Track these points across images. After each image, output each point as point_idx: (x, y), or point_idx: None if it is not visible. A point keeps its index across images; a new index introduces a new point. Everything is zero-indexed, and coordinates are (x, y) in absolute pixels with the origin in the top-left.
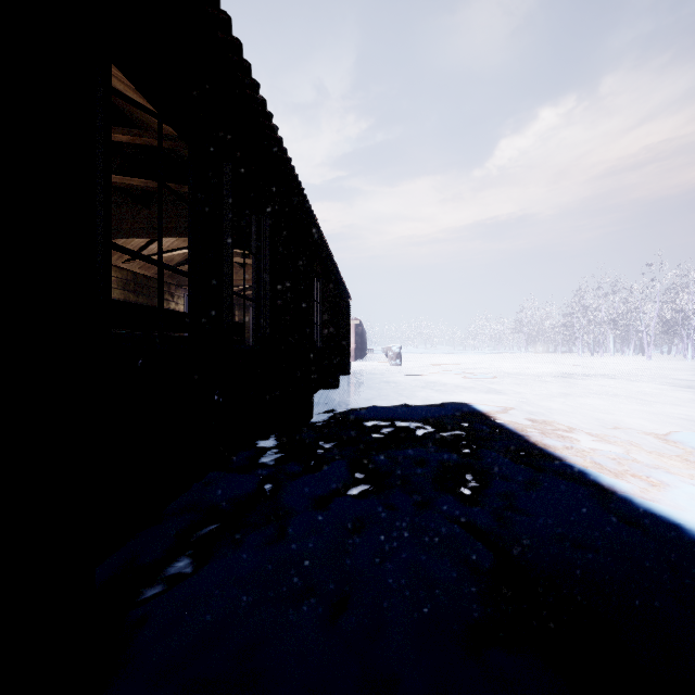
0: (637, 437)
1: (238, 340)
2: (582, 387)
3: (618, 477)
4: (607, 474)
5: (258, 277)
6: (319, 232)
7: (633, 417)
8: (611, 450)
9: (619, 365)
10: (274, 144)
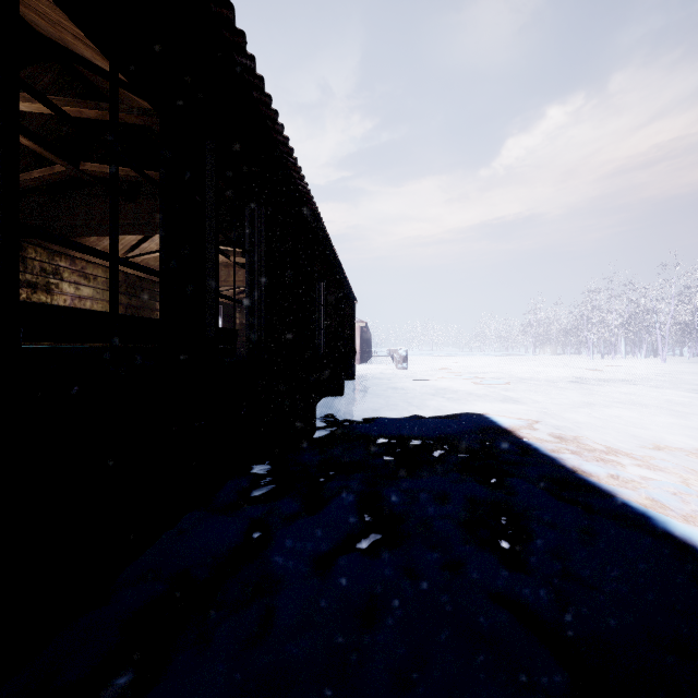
0: (689, 460)
1: (229, 349)
2: (603, 394)
3: (689, 522)
4: (674, 517)
5: (252, 277)
6: (323, 229)
7: (673, 433)
8: (665, 479)
9: (634, 369)
10: (268, 122)
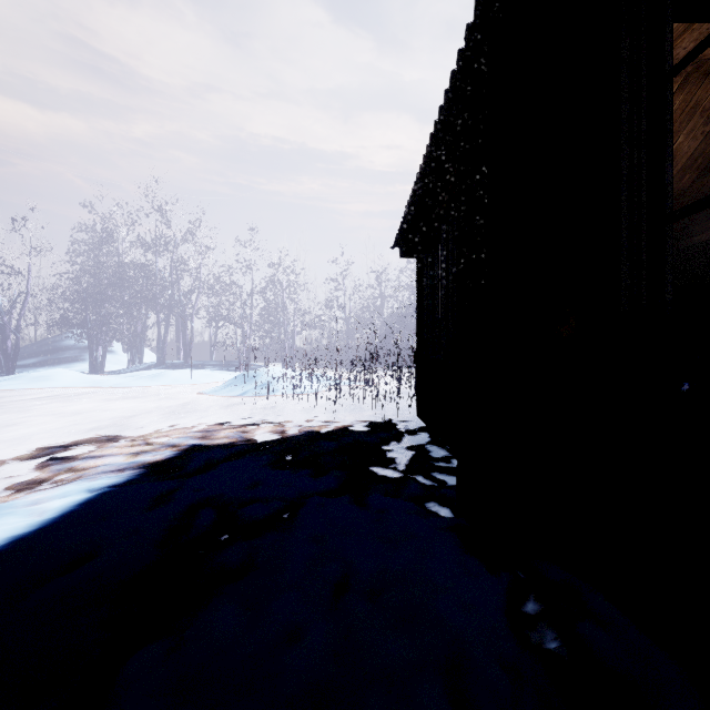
0: None
1: None
2: None
3: None
4: None
5: None
6: None
7: None
8: None
9: None
10: None
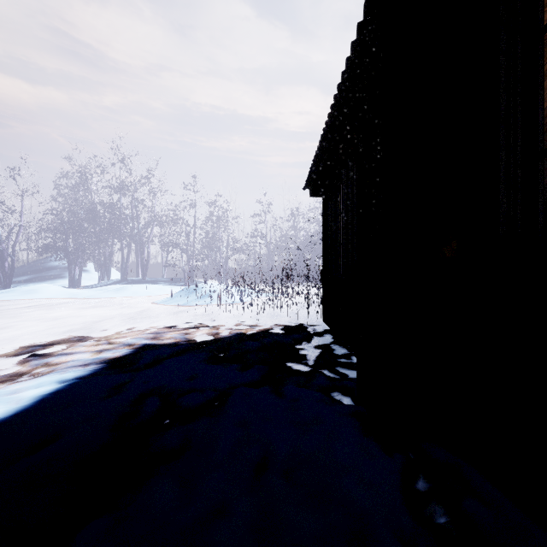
0: None
1: None
2: None
3: None
4: None
5: None
6: None
7: None
8: None
9: None
10: None
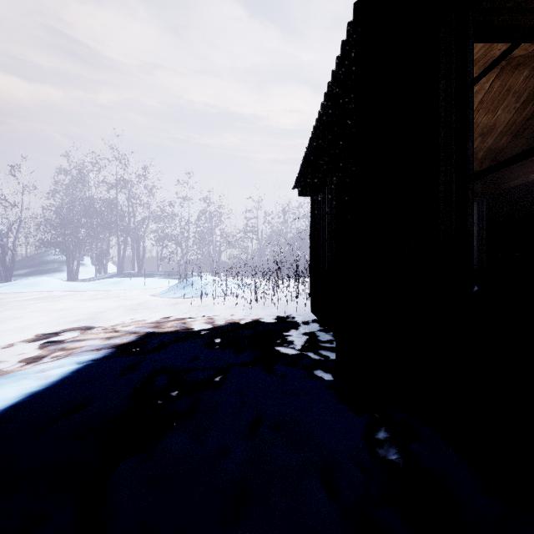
0: None
1: None
2: None
3: None
4: None
5: None
6: None
7: None
8: None
9: None
10: None
